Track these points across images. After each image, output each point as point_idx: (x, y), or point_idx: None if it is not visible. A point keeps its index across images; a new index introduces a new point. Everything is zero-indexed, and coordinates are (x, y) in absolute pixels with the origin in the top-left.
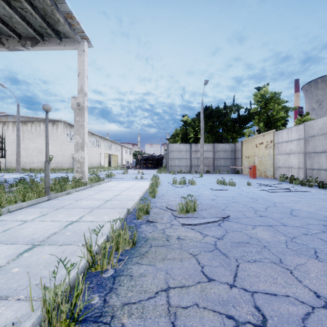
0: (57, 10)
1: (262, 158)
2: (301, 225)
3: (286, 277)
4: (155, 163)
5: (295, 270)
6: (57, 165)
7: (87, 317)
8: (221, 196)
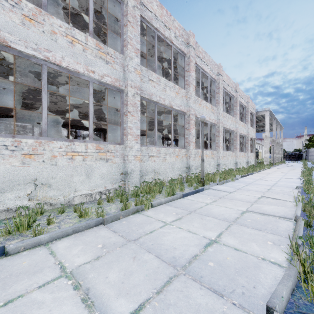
0: (280, 129)
1: None
2: None
3: None
4: (296, 157)
5: None
6: None
7: None
8: None
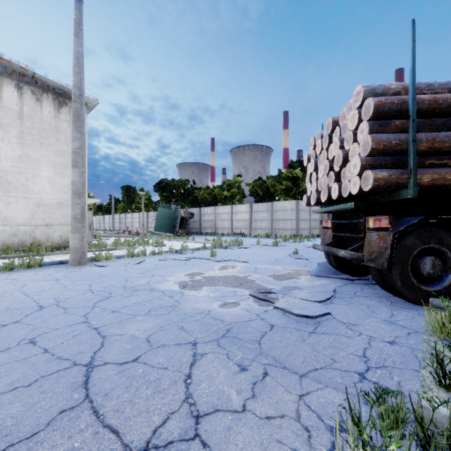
0: None
1: None
2: None
3: None
4: None
5: None
6: None
7: None
8: None
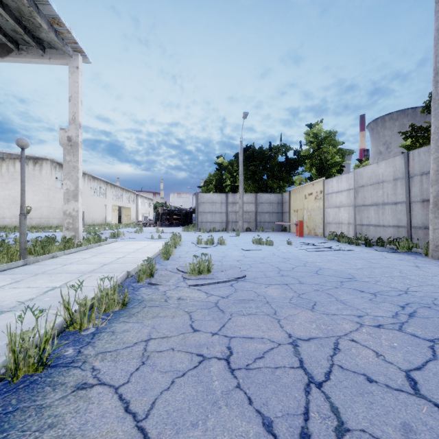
0: (39, 13)
1: (312, 212)
2: (318, 282)
3: (271, 325)
4: (182, 219)
5: (284, 319)
6: (42, 221)
7: (57, 364)
8: (250, 257)
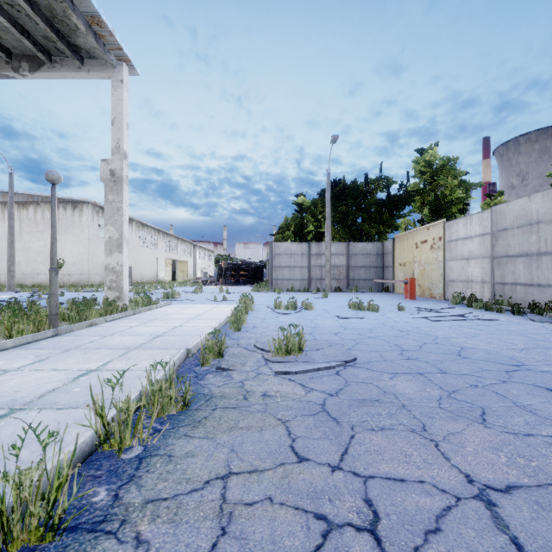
0: (74, 10)
1: (426, 266)
2: (470, 371)
3: (426, 452)
4: (250, 275)
5: (444, 441)
6: (82, 278)
7: (79, 523)
8: (351, 328)
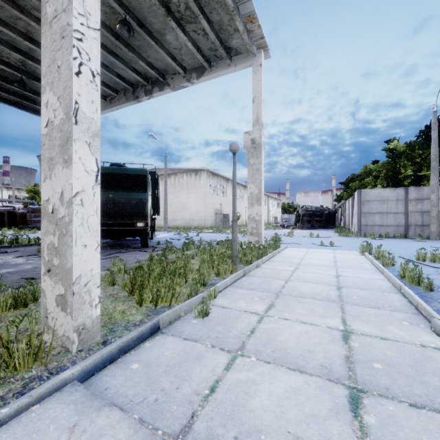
0: (239, 15)
1: None
2: None
3: None
4: (323, 221)
5: None
6: (200, 222)
7: None
8: None
